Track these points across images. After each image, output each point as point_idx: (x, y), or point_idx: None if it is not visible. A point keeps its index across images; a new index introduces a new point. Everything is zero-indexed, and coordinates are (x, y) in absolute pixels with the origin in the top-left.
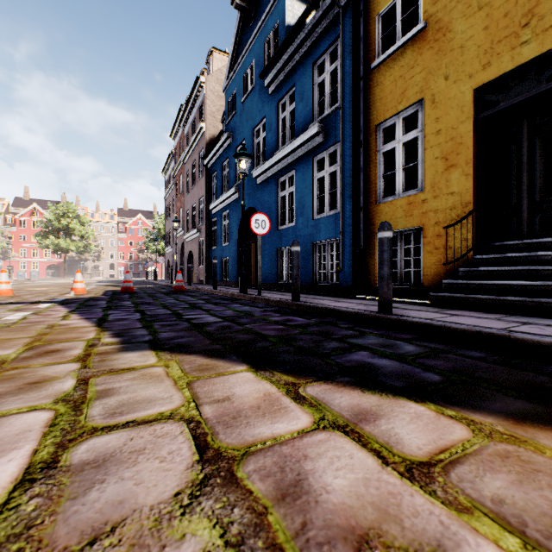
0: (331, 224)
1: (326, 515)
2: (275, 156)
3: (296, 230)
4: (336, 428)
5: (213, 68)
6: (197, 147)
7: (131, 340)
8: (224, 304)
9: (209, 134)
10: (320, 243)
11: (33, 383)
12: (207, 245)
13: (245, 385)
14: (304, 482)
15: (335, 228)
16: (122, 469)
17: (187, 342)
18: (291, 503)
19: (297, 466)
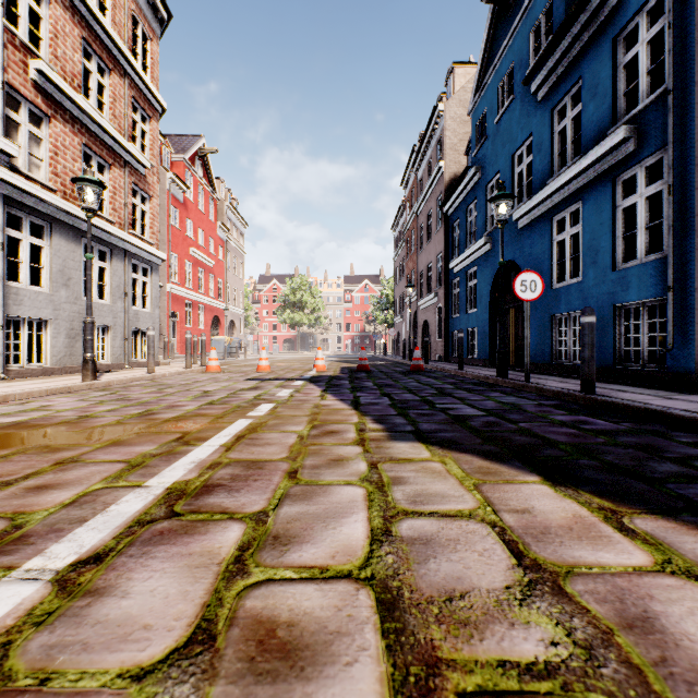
0: (650, 276)
1: (692, 660)
2: (548, 187)
3: (583, 288)
4: (693, 577)
5: (454, 89)
6: (433, 192)
7: (394, 428)
8: (479, 392)
9: (448, 173)
10: (628, 306)
11: (334, 460)
12: (446, 313)
13: (543, 499)
14: (655, 621)
15: (657, 282)
16: (447, 552)
17: (454, 438)
18: (640, 634)
19: (640, 602)
